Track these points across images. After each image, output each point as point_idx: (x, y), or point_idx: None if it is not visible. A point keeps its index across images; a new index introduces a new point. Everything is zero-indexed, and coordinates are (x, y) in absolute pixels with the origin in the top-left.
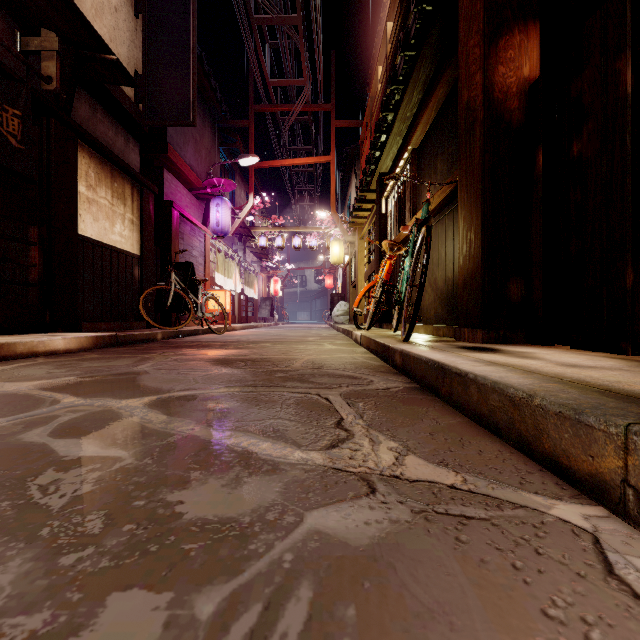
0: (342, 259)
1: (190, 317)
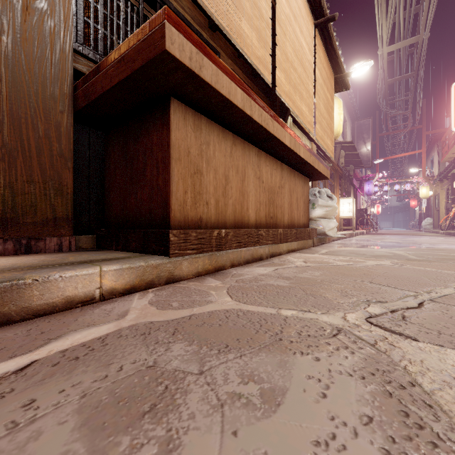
0: (428, 195)
1: (372, 227)
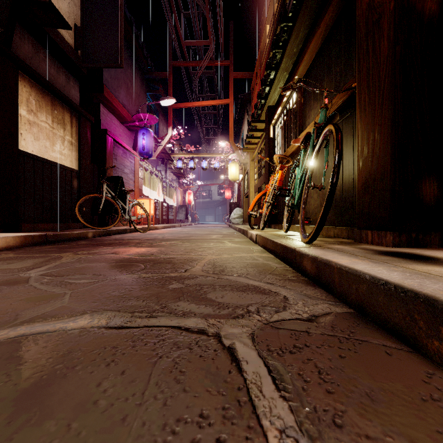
0: (237, 177)
1: (118, 219)
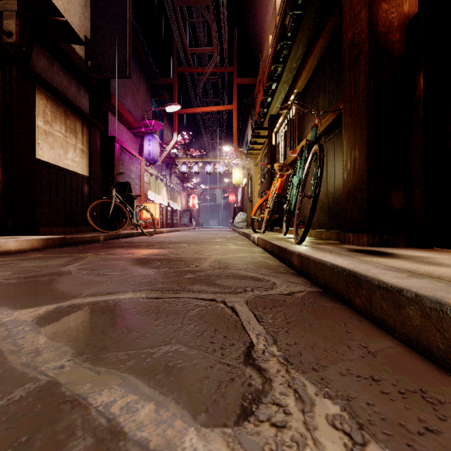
0: (241, 181)
1: (126, 223)
